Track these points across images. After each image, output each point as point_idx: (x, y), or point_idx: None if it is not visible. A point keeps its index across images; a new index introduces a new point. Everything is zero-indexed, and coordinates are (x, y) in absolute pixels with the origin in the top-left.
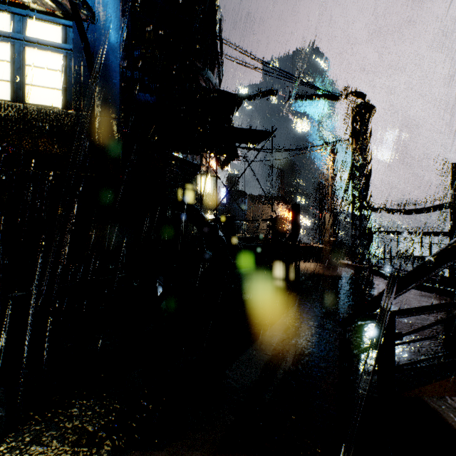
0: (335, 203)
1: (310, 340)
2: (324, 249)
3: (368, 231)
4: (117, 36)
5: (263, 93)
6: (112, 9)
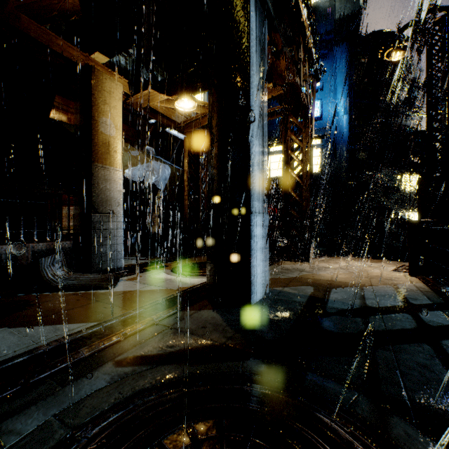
0: None
1: None
2: None
3: None
4: (347, 133)
5: None
6: (344, 121)
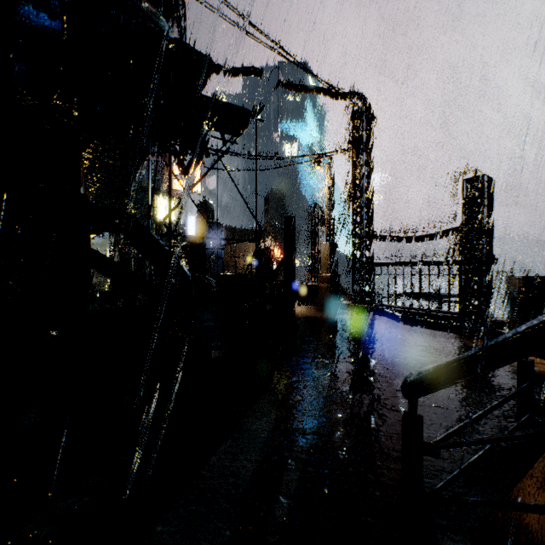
0: (333, 230)
1: (324, 418)
2: (319, 288)
3: (370, 263)
4: None
5: (244, 69)
6: None
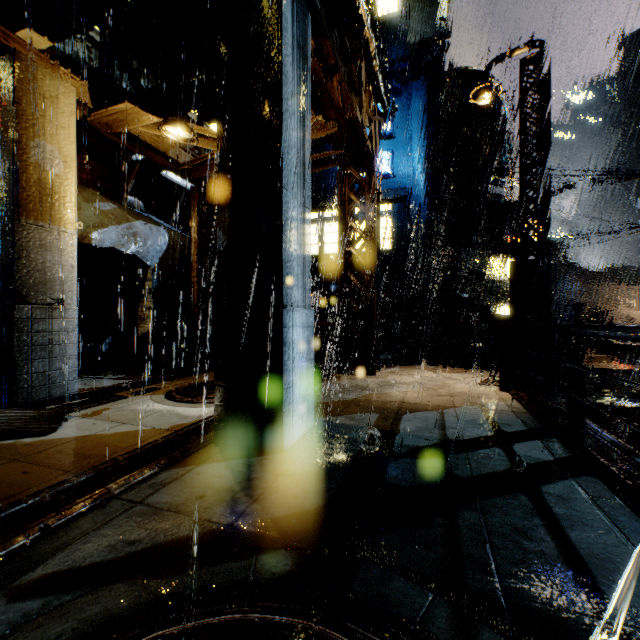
0: None
1: None
2: None
3: None
4: (425, 198)
5: (558, 191)
6: (421, 181)
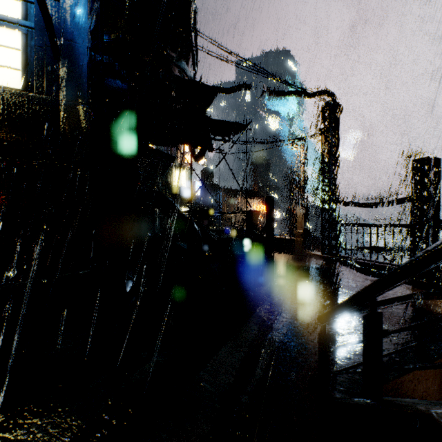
0: (306, 197)
1: (286, 334)
2: (295, 241)
3: (336, 223)
4: (84, 17)
5: (238, 87)
6: None
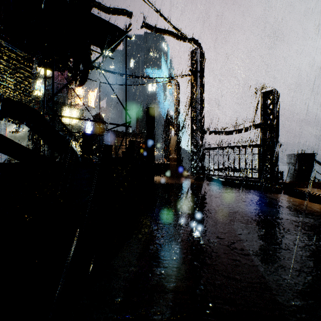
0: (178, 128)
1: (182, 268)
2: (170, 165)
3: (202, 148)
4: None
5: (119, 10)
6: None
